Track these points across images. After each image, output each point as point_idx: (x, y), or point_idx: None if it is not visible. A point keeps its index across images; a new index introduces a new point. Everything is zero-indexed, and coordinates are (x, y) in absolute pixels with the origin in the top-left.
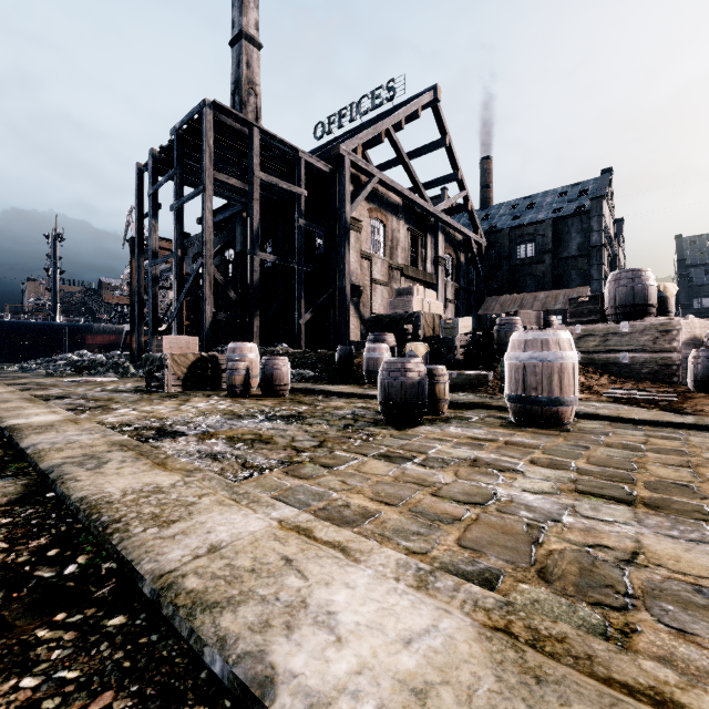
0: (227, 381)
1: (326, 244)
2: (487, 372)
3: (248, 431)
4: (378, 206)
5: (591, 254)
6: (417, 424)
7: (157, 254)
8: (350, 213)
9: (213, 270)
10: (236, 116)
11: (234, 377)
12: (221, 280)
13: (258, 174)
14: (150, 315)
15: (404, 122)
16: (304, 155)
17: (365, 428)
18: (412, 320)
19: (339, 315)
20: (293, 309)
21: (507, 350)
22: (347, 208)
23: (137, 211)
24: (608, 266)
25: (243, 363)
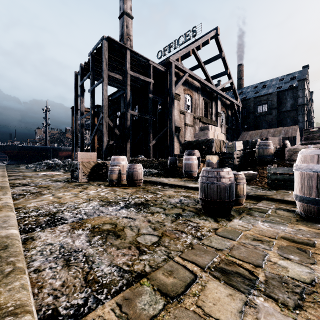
0: (108, 177)
1: (162, 107)
2: (255, 172)
3: (109, 220)
4: (188, 88)
5: (298, 109)
6: (228, 216)
7: (83, 113)
8: (174, 91)
9: (107, 120)
10: (118, 44)
11: (112, 175)
12: (111, 125)
13: (129, 72)
14: (80, 142)
15: (201, 46)
16: (152, 63)
17: (191, 218)
18: (208, 143)
19: (169, 141)
20: (147, 139)
21: (297, 162)
22: (173, 88)
23: (75, 93)
24: (306, 115)
25: (117, 167)
